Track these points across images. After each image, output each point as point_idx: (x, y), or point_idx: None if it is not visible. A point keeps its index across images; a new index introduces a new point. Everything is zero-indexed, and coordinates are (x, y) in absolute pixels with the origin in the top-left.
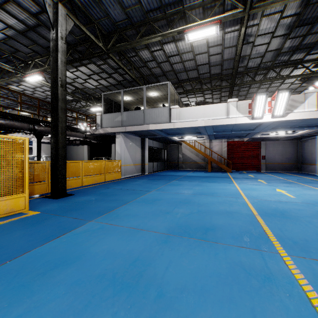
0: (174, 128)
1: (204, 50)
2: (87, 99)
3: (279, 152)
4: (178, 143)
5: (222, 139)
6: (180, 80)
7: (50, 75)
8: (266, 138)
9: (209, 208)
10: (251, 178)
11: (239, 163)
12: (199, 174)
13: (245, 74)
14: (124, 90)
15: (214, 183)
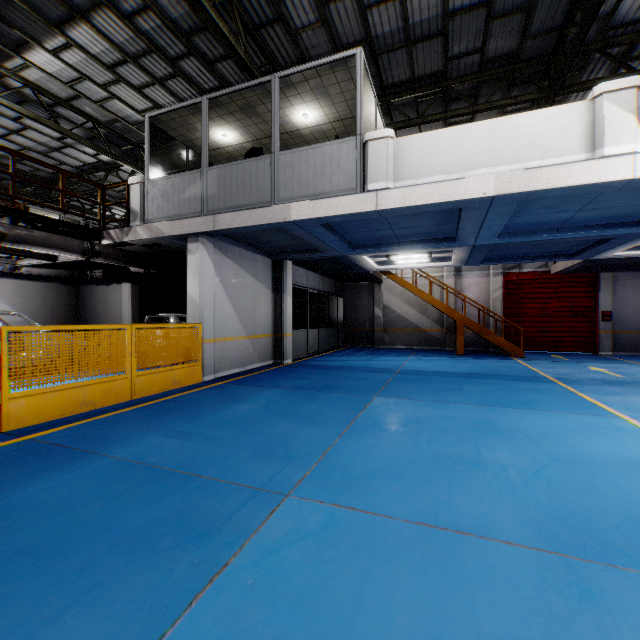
0: (378, 211)
1: None
2: (133, 160)
3: None
4: (373, 281)
5: (490, 268)
6: (387, 87)
7: None
8: (621, 262)
9: None
10: (620, 381)
11: (537, 332)
12: (440, 365)
13: (591, 57)
14: (212, 97)
15: (539, 414)
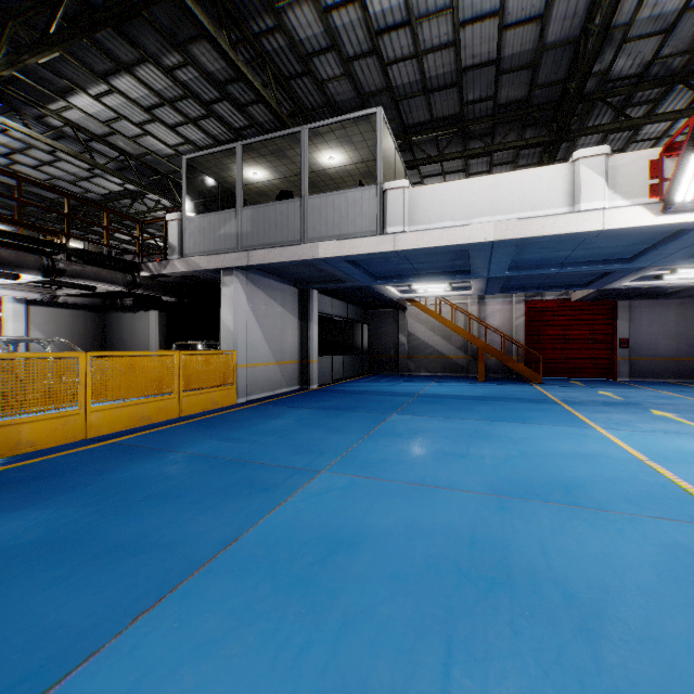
0: (396, 251)
1: (491, 7)
2: (160, 189)
3: (669, 328)
4: (397, 308)
5: (513, 295)
6: (408, 127)
7: (36, 108)
8: (636, 291)
9: (680, 676)
10: (618, 402)
11: (558, 359)
12: (459, 390)
13: (596, 103)
14: (246, 144)
15: (529, 426)
